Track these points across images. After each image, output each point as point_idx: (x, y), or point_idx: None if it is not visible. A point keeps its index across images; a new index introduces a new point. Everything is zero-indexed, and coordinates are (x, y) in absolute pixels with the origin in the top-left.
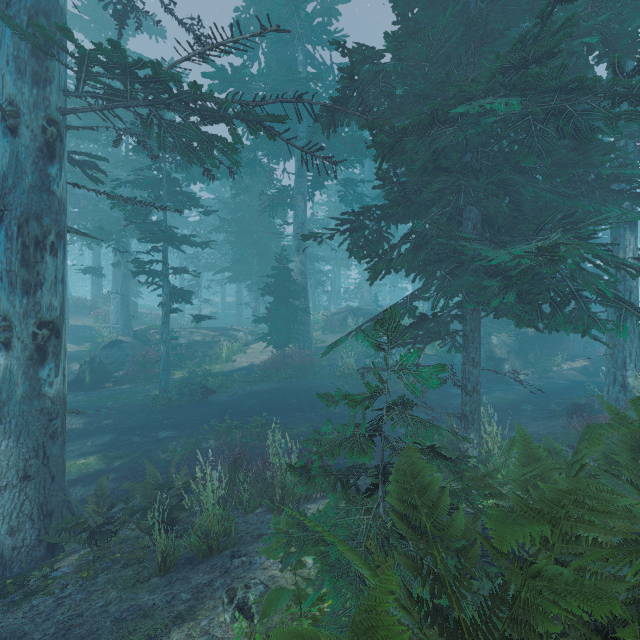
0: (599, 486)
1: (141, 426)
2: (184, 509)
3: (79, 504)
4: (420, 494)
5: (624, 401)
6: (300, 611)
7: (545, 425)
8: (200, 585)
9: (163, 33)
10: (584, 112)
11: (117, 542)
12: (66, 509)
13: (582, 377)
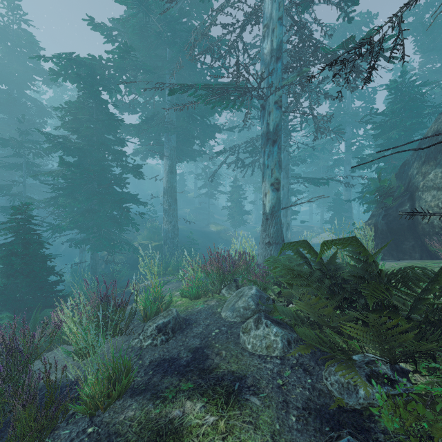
0: None
1: None
2: None
3: None
4: None
5: None
6: None
7: None
8: None
9: None
10: None
11: None
12: None
13: None
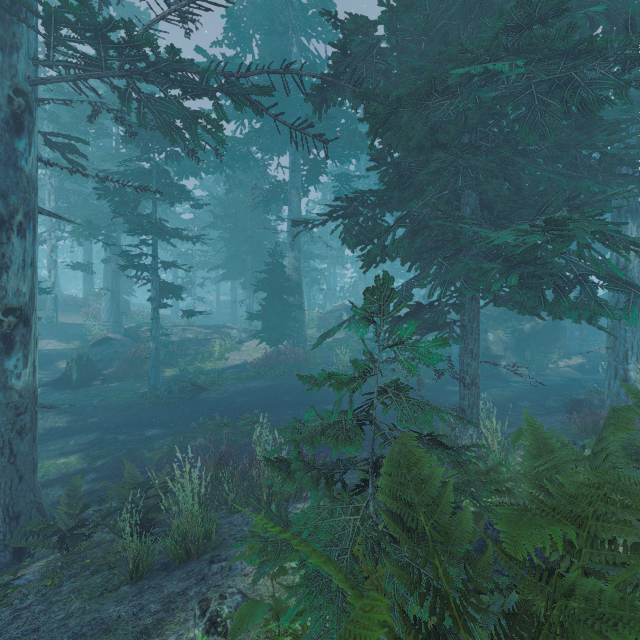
0: (632, 479)
1: (128, 424)
2: (161, 510)
3: (48, 505)
4: (417, 489)
5: (626, 395)
6: (278, 628)
7: (544, 421)
8: (173, 594)
9: (156, 26)
10: (592, 81)
11: (89, 546)
12: (36, 511)
13: (578, 374)
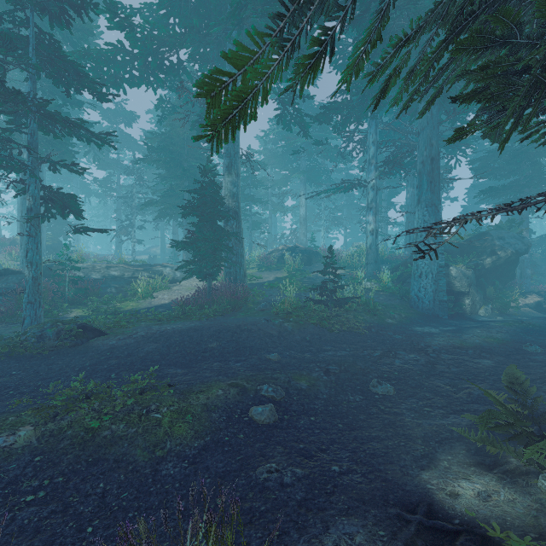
0: None
1: None
2: None
3: None
4: None
5: None
6: None
7: None
8: None
9: None
10: None
11: None
12: None
13: (540, 313)
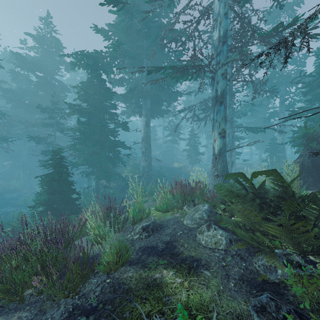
0: None
1: None
2: None
3: None
4: None
5: None
6: None
7: None
8: None
9: None
10: None
11: None
12: None
13: None
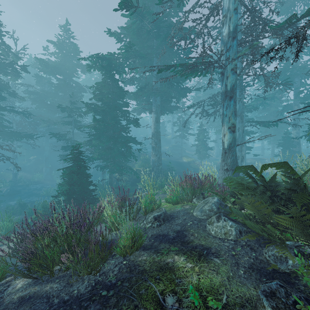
0: None
1: None
2: None
3: None
4: None
5: None
6: None
7: None
8: None
9: None
10: None
11: None
12: None
13: None
